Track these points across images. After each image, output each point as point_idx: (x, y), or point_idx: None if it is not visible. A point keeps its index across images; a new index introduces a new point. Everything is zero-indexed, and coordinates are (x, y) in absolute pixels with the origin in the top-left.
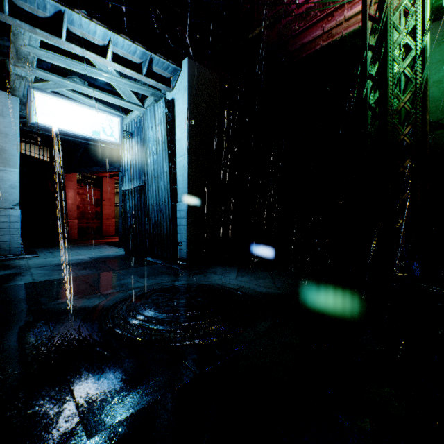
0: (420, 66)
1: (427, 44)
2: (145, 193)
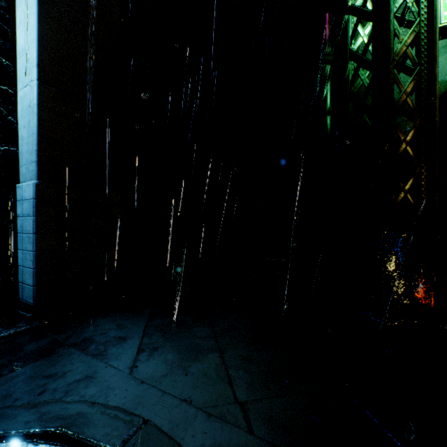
0: None
1: None
2: None
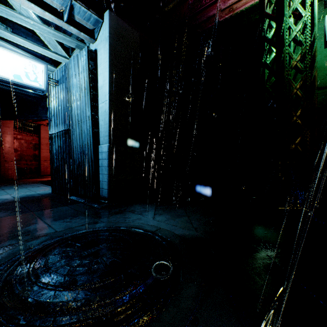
0: (309, 31)
1: (315, 12)
2: (69, 137)
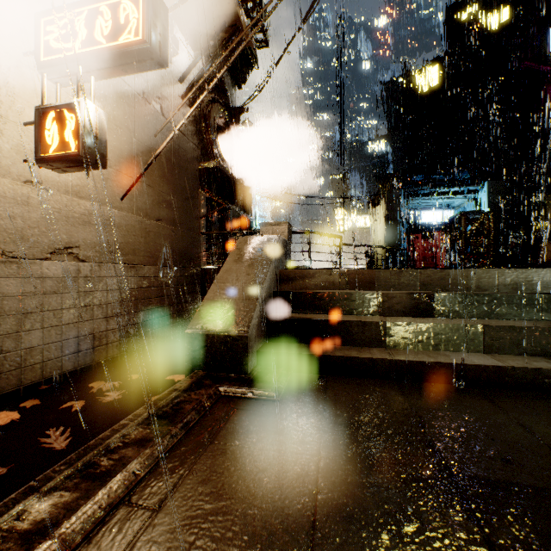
0: None
1: None
2: None
